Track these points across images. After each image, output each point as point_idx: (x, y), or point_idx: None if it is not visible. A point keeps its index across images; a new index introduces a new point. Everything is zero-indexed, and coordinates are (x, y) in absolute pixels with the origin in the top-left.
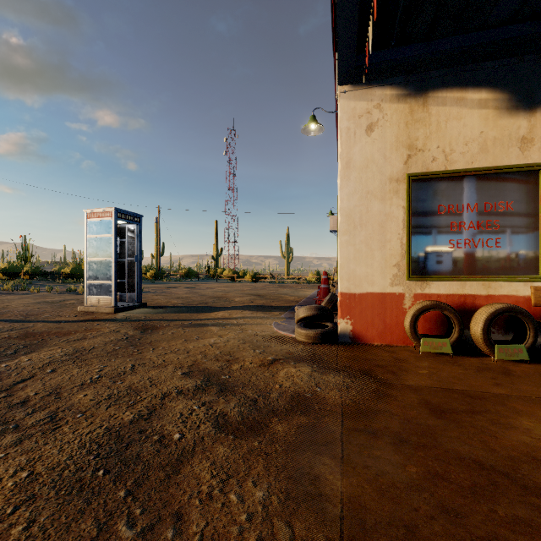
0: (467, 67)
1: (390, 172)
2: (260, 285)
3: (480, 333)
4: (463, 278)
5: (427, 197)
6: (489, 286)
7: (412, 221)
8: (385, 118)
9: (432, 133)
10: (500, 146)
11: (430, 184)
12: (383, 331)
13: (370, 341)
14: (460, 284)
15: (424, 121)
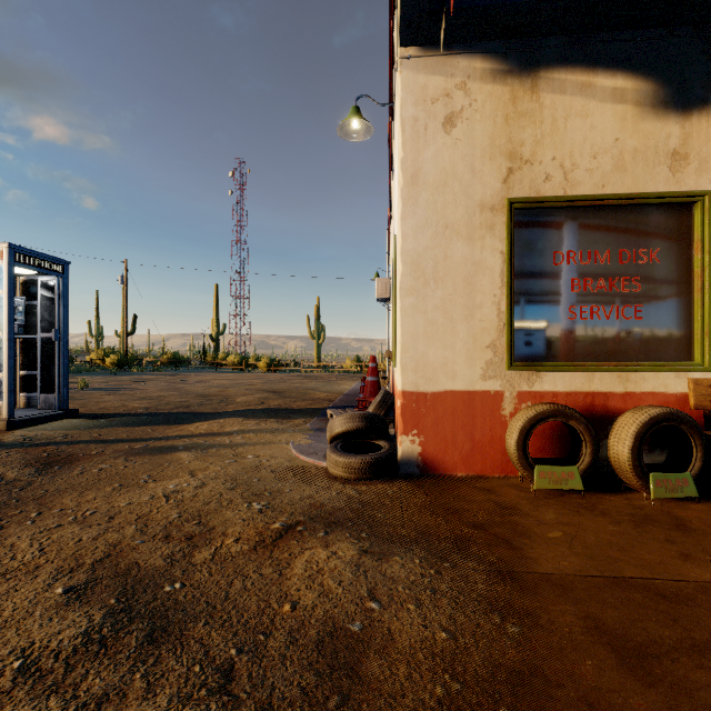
0: (595, 36)
1: (481, 194)
2: (279, 376)
3: (628, 456)
4: (591, 366)
5: (536, 238)
6: (628, 379)
7: (515, 276)
8: (473, 107)
9: (545, 137)
10: (643, 163)
11: (541, 218)
12: (470, 454)
13: (450, 471)
14: (586, 376)
15: (533, 115)
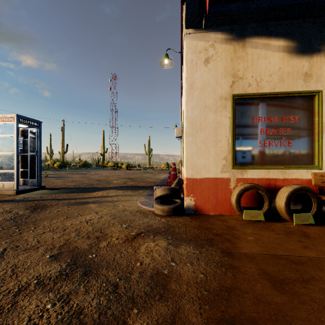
0: (271, 23)
1: (220, 92)
2: (131, 171)
3: (284, 206)
4: (269, 167)
5: (245, 111)
6: (285, 173)
7: (235, 128)
8: (217, 54)
9: (248, 67)
10: (292, 78)
11: (247, 102)
12: (216, 205)
13: (207, 212)
14: (266, 171)
15: (243, 58)
